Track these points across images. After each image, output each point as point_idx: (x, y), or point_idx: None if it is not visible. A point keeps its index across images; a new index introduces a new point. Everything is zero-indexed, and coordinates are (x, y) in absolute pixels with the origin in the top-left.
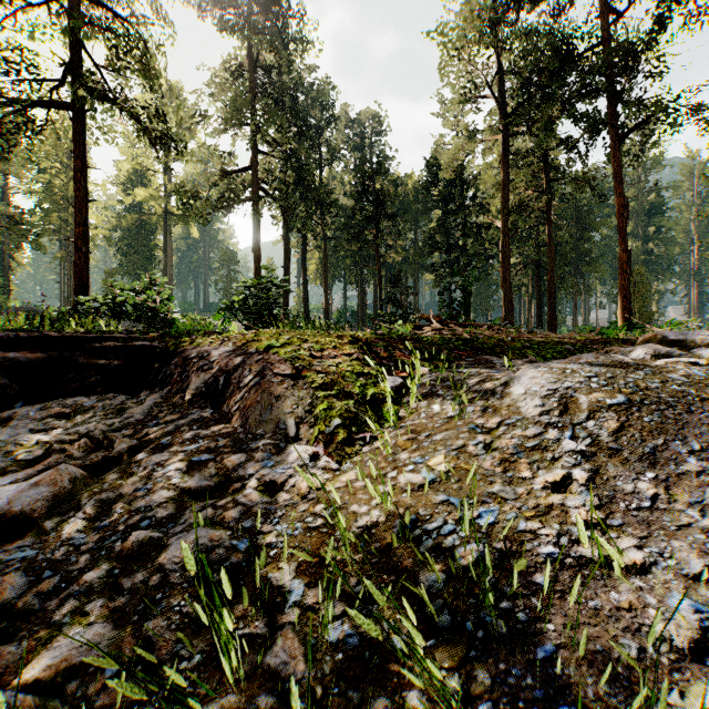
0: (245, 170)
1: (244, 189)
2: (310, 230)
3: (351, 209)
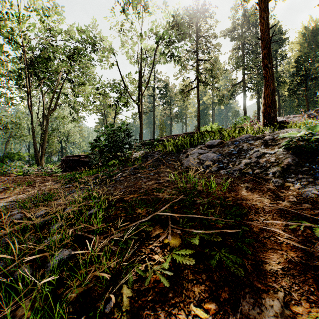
0: (240, 82)
1: (240, 88)
2: None
3: (291, 81)
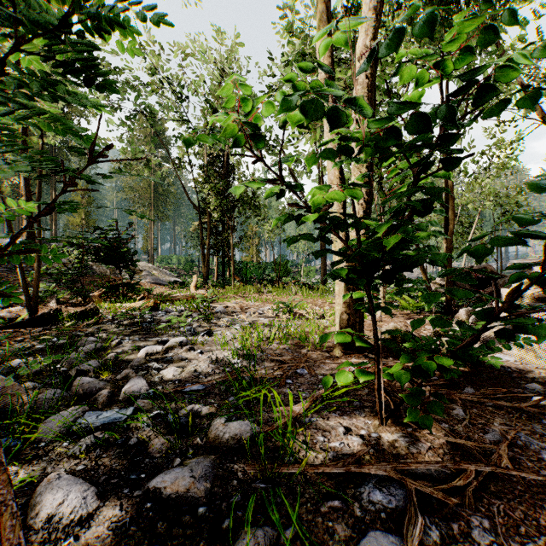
0: None
1: None
2: None
3: None
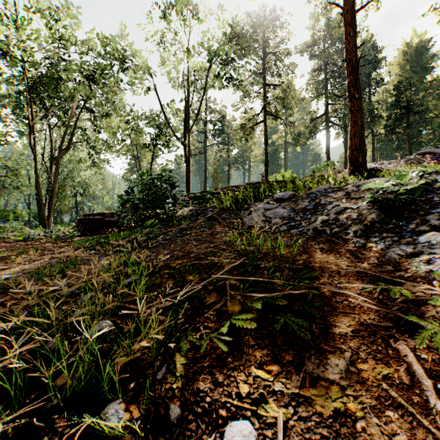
0: (322, 115)
1: (322, 124)
2: None
3: (388, 116)
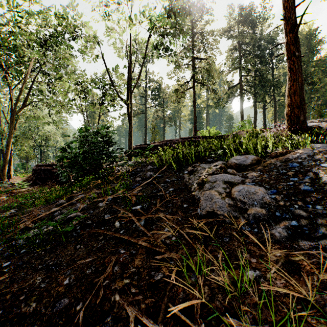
0: (237, 84)
1: (236, 91)
2: (265, 100)
3: None
